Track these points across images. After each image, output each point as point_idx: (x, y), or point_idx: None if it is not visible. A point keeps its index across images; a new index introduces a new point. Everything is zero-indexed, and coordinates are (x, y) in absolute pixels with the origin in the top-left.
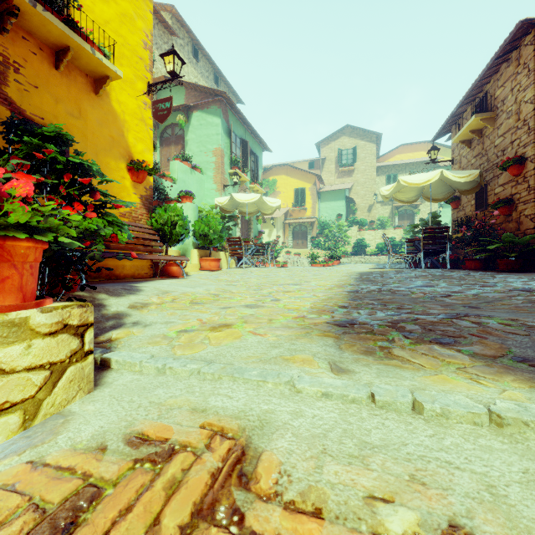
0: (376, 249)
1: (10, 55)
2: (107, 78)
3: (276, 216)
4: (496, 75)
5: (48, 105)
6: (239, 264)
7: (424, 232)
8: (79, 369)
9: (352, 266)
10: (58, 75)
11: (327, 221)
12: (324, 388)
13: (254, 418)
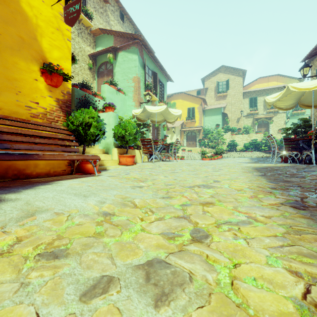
0: (244, 147)
1: None
2: None
3: (175, 125)
4: None
5: None
6: (150, 159)
7: (316, 132)
8: None
9: (232, 159)
10: None
11: (209, 129)
12: None
13: None
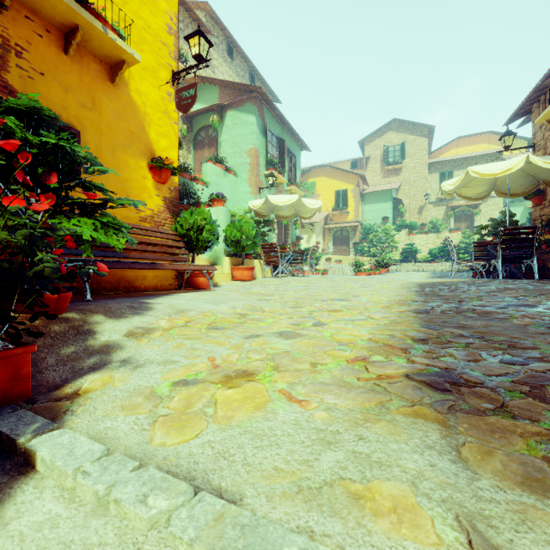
0: (429, 255)
1: (11, 37)
2: (123, 63)
3: (315, 220)
4: None
5: (56, 95)
6: (275, 273)
7: (502, 234)
8: None
9: (403, 274)
10: (68, 61)
11: (371, 224)
12: None
13: None
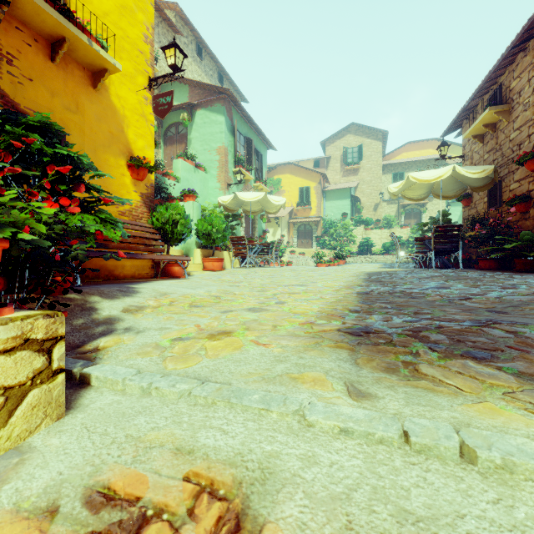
0: (382, 248)
1: (3, 46)
2: (105, 71)
3: (280, 215)
4: (512, 66)
5: (43, 99)
6: (243, 264)
7: (435, 231)
8: (45, 392)
9: (358, 265)
10: (54, 68)
11: (332, 220)
12: (343, 422)
13: (254, 465)
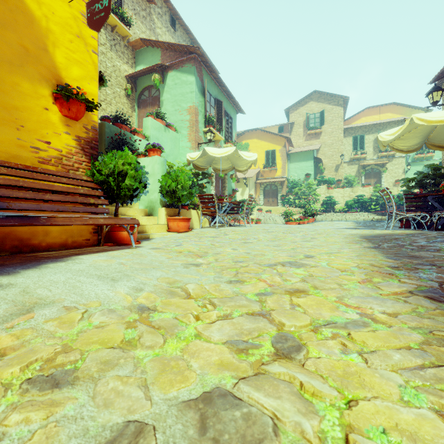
0: (345, 206)
1: None
2: None
3: (248, 176)
4: None
5: None
6: (212, 223)
7: None
8: None
9: (329, 224)
10: None
11: (296, 180)
12: None
13: None
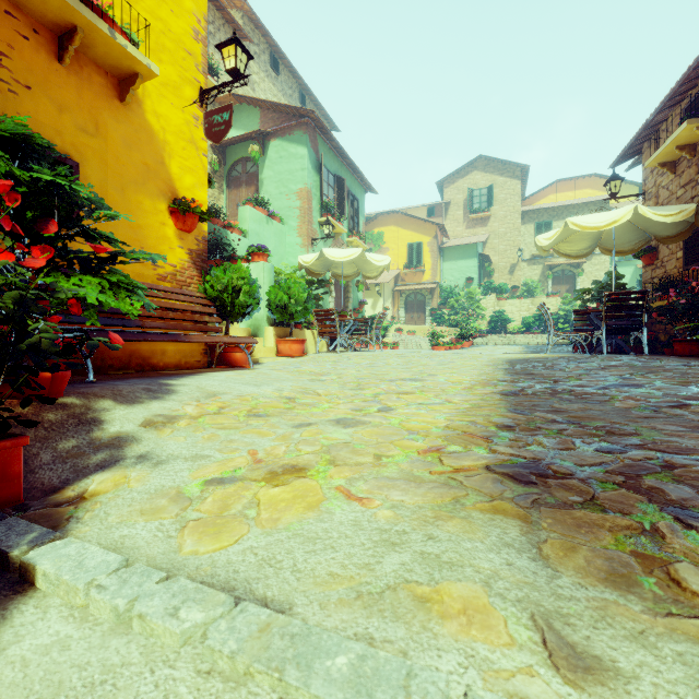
0: (522, 325)
1: None
2: (136, 76)
3: (383, 280)
4: None
5: (46, 115)
6: (332, 347)
7: (607, 300)
8: None
9: (490, 349)
10: (62, 71)
11: (452, 287)
12: None
13: None
